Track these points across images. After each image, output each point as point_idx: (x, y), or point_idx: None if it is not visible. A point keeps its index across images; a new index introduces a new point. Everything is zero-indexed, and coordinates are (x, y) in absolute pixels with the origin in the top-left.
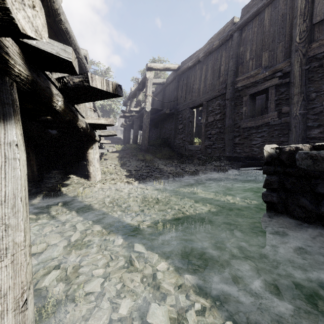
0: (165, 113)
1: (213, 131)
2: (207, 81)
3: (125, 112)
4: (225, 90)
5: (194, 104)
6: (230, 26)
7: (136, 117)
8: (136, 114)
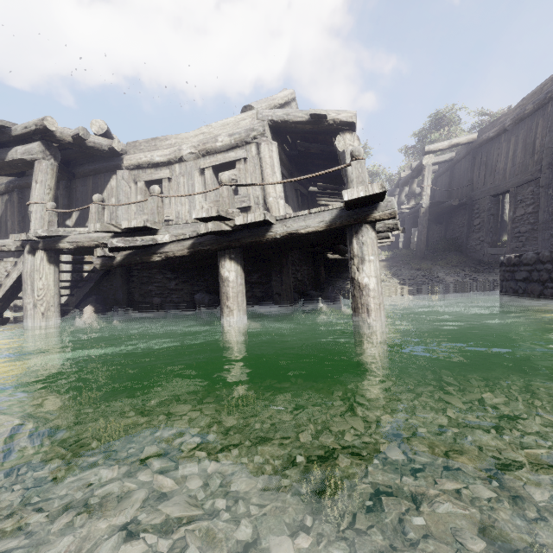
0: (452, 205)
1: (522, 229)
2: (517, 159)
3: None
4: (539, 174)
5: (496, 190)
6: (549, 84)
7: (409, 214)
8: (408, 210)
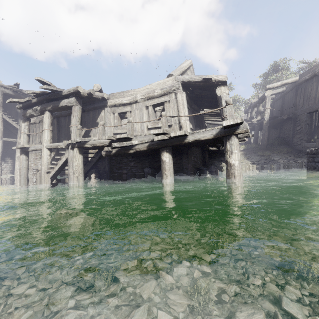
0: (283, 119)
1: None
2: None
3: (247, 121)
4: None
5: (310, 110)
6: None
7: (257, 124)
8: (256, 122)
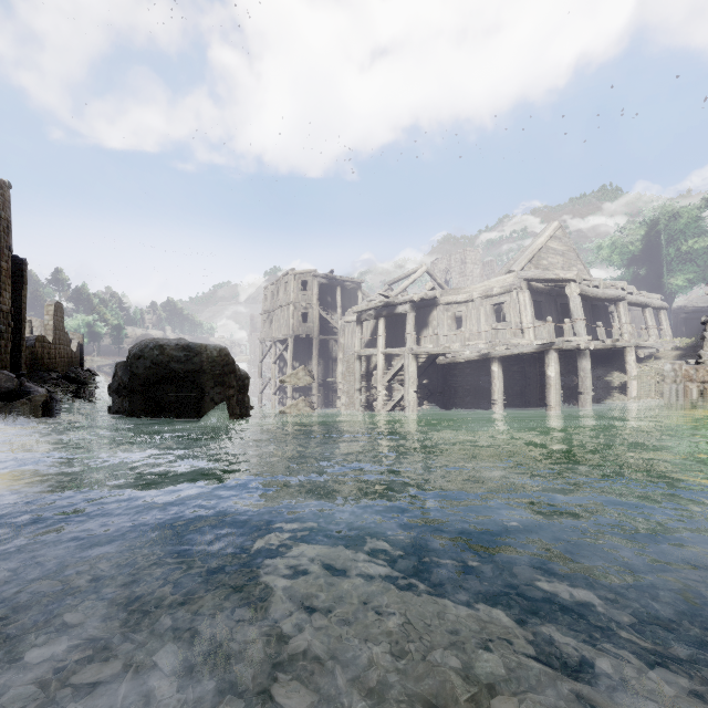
0: None
1: None
2: None
3: None
4: None
5: None
6: None
7: None
8: None
